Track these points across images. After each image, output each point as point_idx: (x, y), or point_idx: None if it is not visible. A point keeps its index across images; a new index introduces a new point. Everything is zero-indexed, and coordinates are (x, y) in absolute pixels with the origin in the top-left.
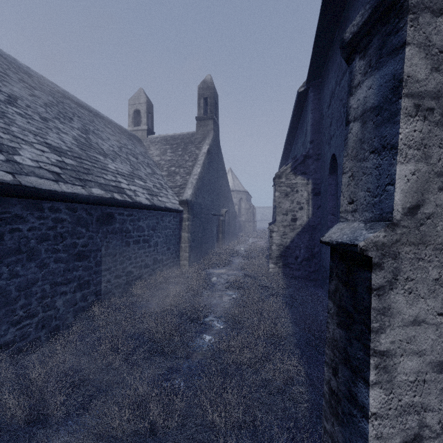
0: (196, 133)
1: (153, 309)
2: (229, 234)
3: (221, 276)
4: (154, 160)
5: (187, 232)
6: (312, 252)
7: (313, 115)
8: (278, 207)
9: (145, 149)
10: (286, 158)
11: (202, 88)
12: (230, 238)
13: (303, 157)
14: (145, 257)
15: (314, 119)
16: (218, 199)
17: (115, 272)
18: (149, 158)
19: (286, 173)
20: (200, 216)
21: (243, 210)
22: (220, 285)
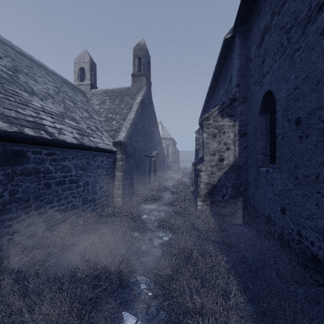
0: (131, 87)
1: (72, 261)
2: (159, 172)
3: (152, 213)
4: (94, 108)
5: (121, 172)
6: (238, 190)
7: (239, 60)
8: (206, 147)
9: (87, 99)
10: (206, 109)
11: (137, 49)
12: (160, 175)
13: (230, 100)
14: (72, 198)
15: (240, 64)
16: (150, 143)
17: (28, 219)
18: (89, 106)
19: (213, 115)
20: (133, 156)
21: (170, 153)
22: (151, 224)
